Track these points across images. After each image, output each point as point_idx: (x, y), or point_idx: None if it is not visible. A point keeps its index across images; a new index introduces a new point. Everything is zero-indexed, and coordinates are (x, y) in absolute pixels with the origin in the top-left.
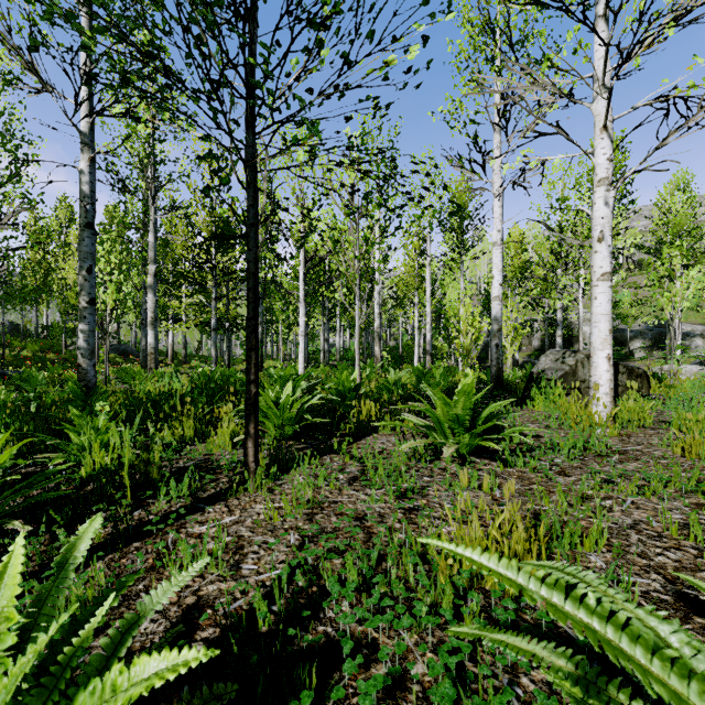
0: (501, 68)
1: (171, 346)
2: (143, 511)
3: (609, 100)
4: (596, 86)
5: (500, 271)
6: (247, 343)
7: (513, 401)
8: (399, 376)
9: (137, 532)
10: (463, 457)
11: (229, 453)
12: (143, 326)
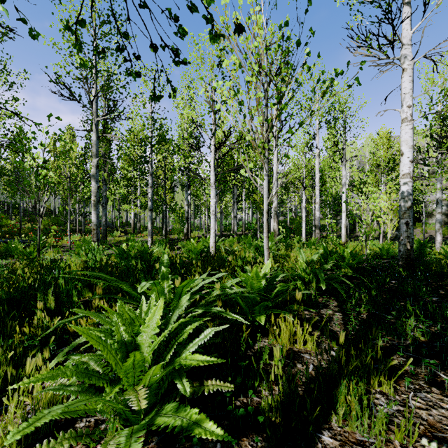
0: None
1: (132, 221)
2: None
3: None
4: None
5: (410, 147)
6: None
7: None
8: (311, 259)
9: None
10: None
11: None
12: (103, 208)
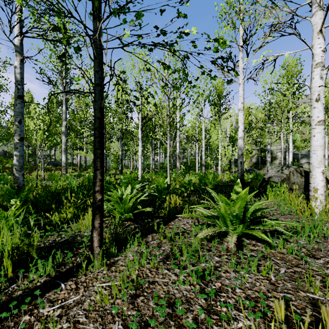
0: (244, 17)
1: (79, 162)
2: (16, 286)
3: (327, 11)
4: (314, 6)
5: (242, 124)
6: (94, 165)
7: (254, 194)
8: (190, 179)
9: (1, 311)
10: (237, 238)
11: (89, 232)
12: None
